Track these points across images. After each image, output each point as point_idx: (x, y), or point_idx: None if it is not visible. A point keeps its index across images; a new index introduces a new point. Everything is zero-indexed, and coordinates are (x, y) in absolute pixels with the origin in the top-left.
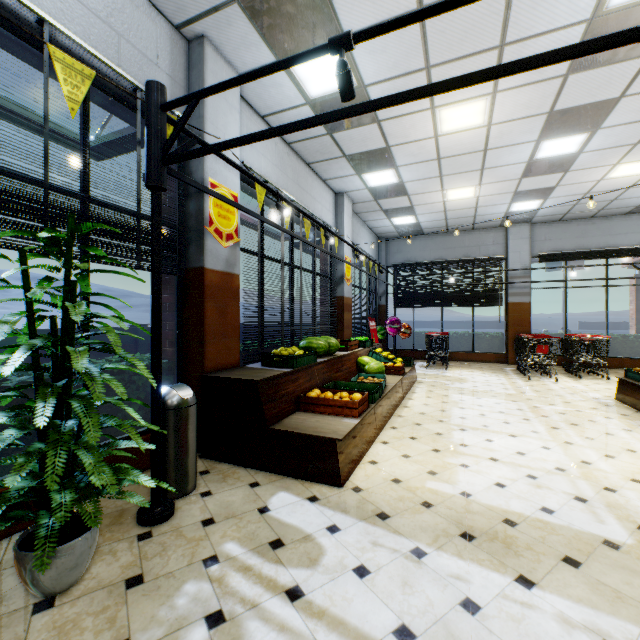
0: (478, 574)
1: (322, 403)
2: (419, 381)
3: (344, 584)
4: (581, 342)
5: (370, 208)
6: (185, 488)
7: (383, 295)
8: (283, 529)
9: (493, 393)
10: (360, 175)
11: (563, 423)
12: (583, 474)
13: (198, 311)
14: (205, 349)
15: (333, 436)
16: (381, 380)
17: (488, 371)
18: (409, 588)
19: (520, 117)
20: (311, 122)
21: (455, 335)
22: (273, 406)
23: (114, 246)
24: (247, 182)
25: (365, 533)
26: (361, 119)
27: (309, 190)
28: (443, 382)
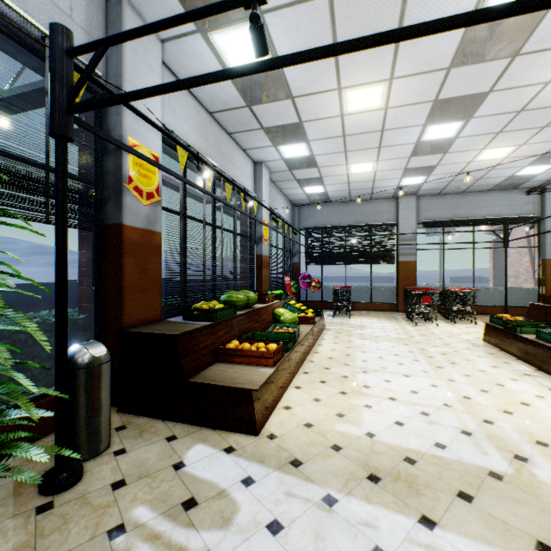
0: (385, 518)
1: (240, 354)
2: (327, 328)
3: (257, 544)
4: (455, 293)
5: (285, 177)
6: (97, 448)
7: (296, 254)
8: (197, 486)
9: (388, 338)
10: (276, 147)
11: (446, 362)
12: (466, 408)
13: (116, 267)
14: (124, 304)
15: (249, 387)
16: (295, 330)
17: (383, 318)
18: (321, 541)
19: (411, 103)
20: (224, 74)
21: (356, 288)
22: (192, 359)
23: (17, 198)
24: (170, 145)
25: (279, 483)
26: (277, 94)
27: (230, 157)
28: (347, 329)
